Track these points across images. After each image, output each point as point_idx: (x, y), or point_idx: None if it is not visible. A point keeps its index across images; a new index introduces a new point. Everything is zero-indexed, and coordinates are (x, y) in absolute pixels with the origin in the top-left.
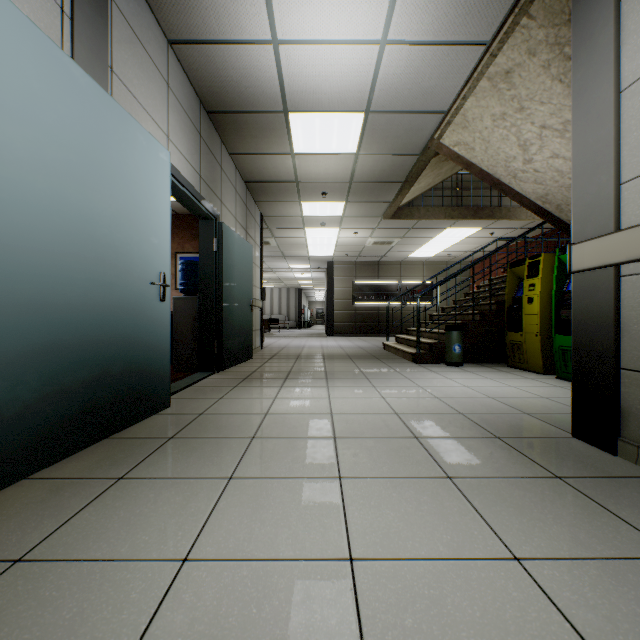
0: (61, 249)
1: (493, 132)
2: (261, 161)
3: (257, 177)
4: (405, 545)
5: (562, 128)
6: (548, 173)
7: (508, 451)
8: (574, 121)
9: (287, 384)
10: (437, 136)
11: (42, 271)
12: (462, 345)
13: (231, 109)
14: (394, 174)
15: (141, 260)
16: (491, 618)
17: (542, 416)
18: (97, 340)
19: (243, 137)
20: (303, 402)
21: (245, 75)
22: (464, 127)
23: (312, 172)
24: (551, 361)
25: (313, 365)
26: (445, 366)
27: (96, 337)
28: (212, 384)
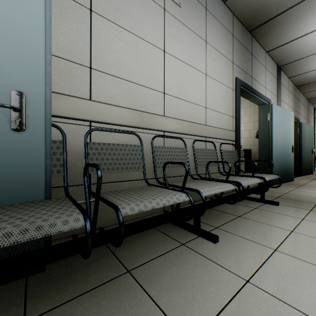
0: (280, 144)
1: None
2: None
3: (314, 96)
4: None
5: None
6: None
7: None
8: None
9: None
10: None
11: (278, 149)
12: None
13: (307, 83)
14: None
15: (289, 143)
16: None
17: None
18: (283, 162)
19: (311, 88)
20: None
21: None
22: None
23: None
24: None
25: None
26: None
27: (283, 161)
28: (300, 179)
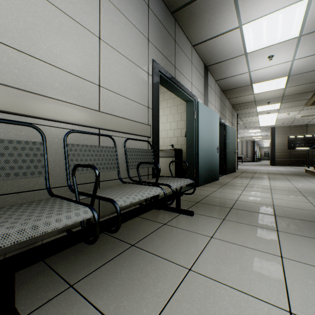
0: (206, 144)
1: None
2: (239, 98)
3: (237, 103)
4: (284, 199)
5: None
6: None
7: None
8: None
9: (252, 179)
10: None
11: (204, 148)
12: None
13: (230, 88)
14: (308, 89)
15: (214, 143)
16: (297, 204)
17: None
18: (209, 162)
19: (233, 94)
20: (259, 183)
21: (237, 80)
22: None
23: (262, 97)
24: None
25: (262, 175)
26: None
27: (209, 161)
28: (225, 177)
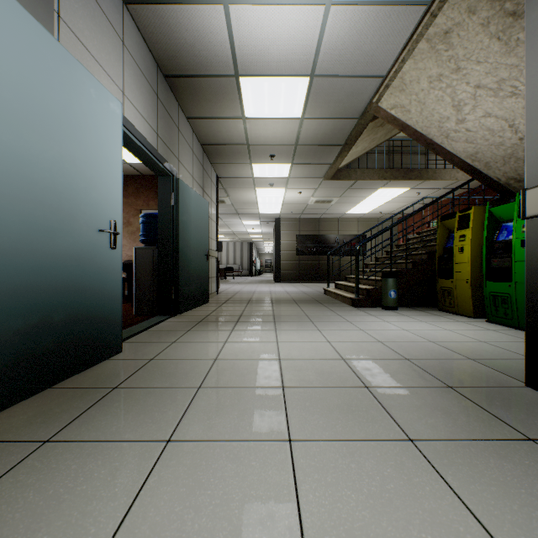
0: None
1: (429, 94)
2: (215, 125)
3: (212, 140)
4: None
5: (496, 87)
6: (479, 132)
7: (466, 404)
8: (528, 63)
9: (238, 327)
10: (376, 100)
11: None
12: (397, 291)
13: (186, 73)
14: (335, 137)
15: (88, 207)
16: None
17: (487, 362)
18: (34, 287)
19: (198, 101)
20: (252, 346)
21: (198, 37)
22: (401, 90)
23: (261, 135)
24: (481, 306)
25: (262, 309)
26: (382, 310)
27: (33, 284)
28: (168, 327)
